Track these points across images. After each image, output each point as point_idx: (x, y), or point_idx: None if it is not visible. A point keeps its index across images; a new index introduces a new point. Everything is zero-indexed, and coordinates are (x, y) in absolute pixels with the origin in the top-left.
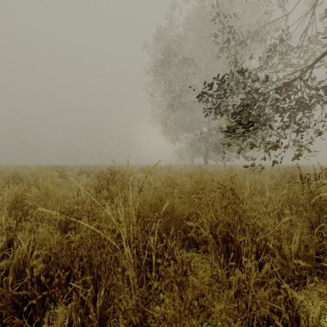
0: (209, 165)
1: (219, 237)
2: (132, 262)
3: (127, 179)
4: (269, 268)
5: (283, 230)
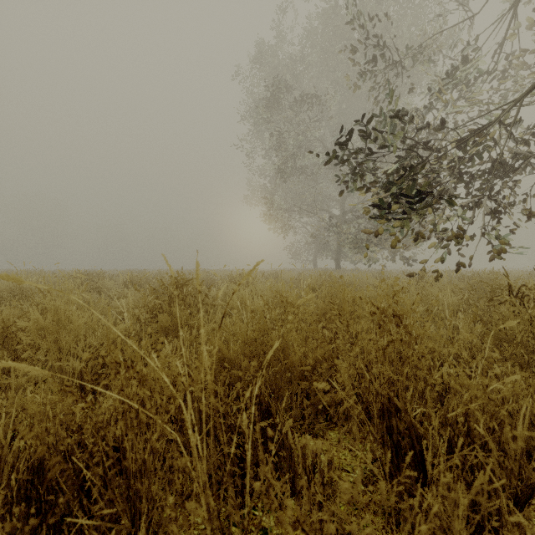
0: (344, 270)
1: (375, 407)
2: (204, 466)
3: (206, 295)
4: (485, 482)
5: (501, 396)
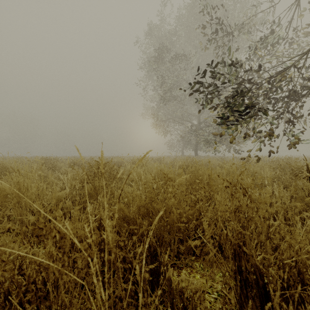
0: (199, 156)
1: (230, 252)
2: (106, 307)
3: (117, 172)
4: None
5: None
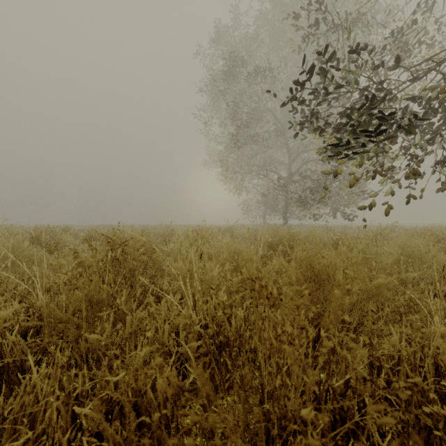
0: (290, 225)
1: None
2: None
3: (150, 256)
4: None
5: None
